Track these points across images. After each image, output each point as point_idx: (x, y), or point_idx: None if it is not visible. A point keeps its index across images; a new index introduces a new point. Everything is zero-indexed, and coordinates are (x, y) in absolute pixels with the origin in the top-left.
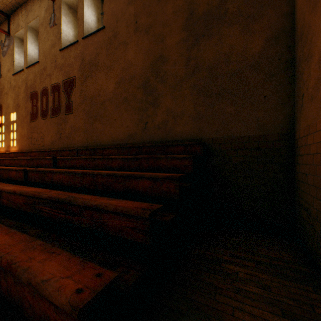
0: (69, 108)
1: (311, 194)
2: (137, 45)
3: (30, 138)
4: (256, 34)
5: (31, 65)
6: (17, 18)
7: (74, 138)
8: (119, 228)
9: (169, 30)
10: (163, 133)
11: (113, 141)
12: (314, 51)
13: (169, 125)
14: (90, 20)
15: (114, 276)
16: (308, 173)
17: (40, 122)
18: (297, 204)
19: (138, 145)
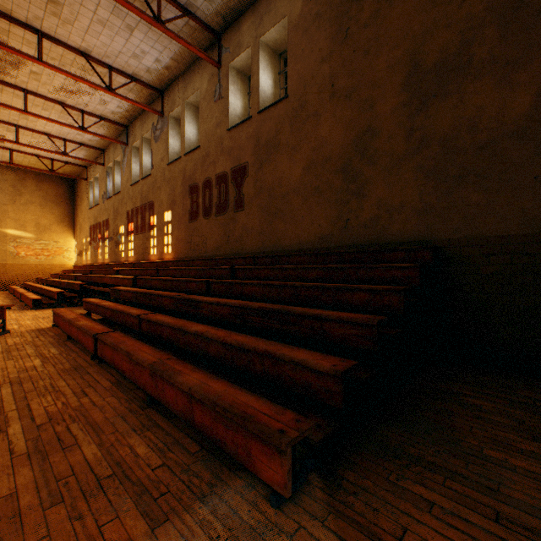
0: (240, 203)
1: None
2: (334, 117)
3: (189, 242)
4: (520, 88)
5: (191, 151)
6: (172, 94)
7: (247, 242)
8: (342, 336)
9: (381, 92)
10: (372, 233)
11: (300, 245)
12: None
13: (381, 222)
14: (266, 86)
15: (356, 362)
16: None
17: (202, 222)
18: None
19: (337, 251)
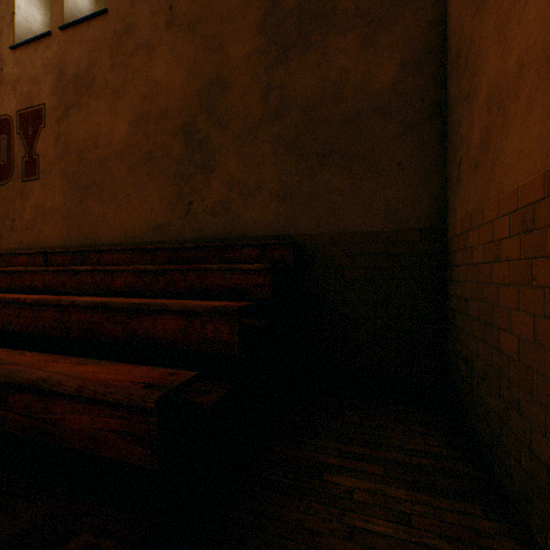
0: (33, 167)
1: (475, 335)
2: (173, 53)
3: None
4: (385, 53)
5: None
6: None
7: (44, 230)
8: (89, 433)
9: (233, 29)
10: (223, 223)
11: (125, 236)
12: (480, 82)
13: (233, 209)
14: None
15: None
16: (470, 298)
17: None
18: (450, 350)
19: (171, 246)
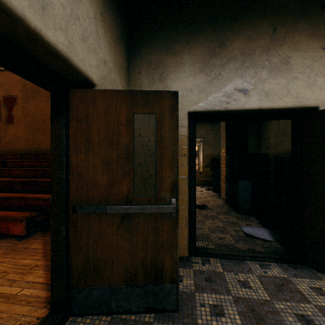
0: (11, 119)
1: None
2: None
3: None
4: None
5: None
6: None
7: (16, 145)
8: None
9: None
10: None
11: None
12: None
13: None
14: None
15: None
16: None
17: None
18: None
19: None
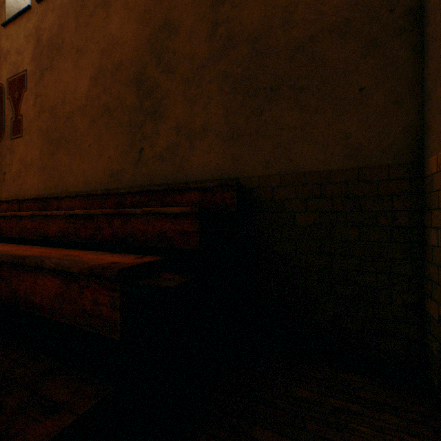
0: (18, 127)
1: None
2: (126, 6)
3: None
4: None
5: None
6: None
7: (26, 181)
8: None
9: None
10: (170, 168)
11: (86, 184)
12: None
13: (180, 153)
14: None
15: None
16: None
17: None
18: (431, 315)
19: (117, 191)
